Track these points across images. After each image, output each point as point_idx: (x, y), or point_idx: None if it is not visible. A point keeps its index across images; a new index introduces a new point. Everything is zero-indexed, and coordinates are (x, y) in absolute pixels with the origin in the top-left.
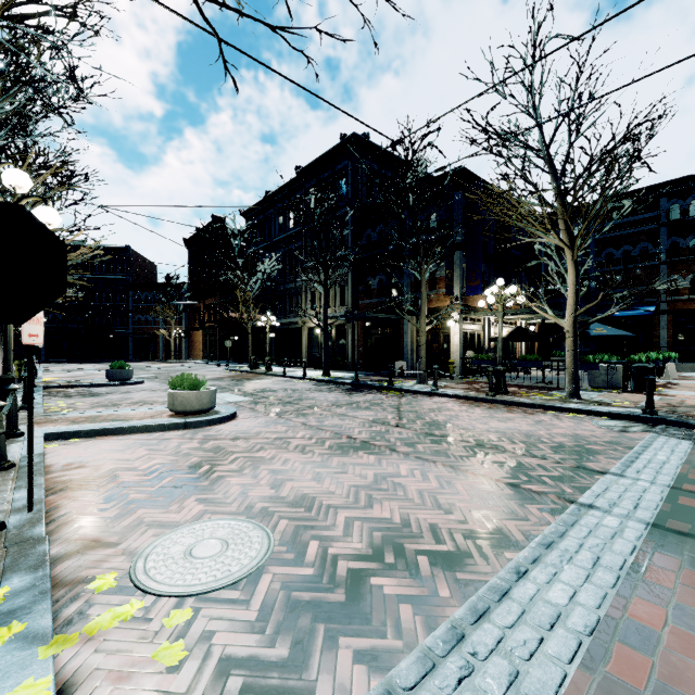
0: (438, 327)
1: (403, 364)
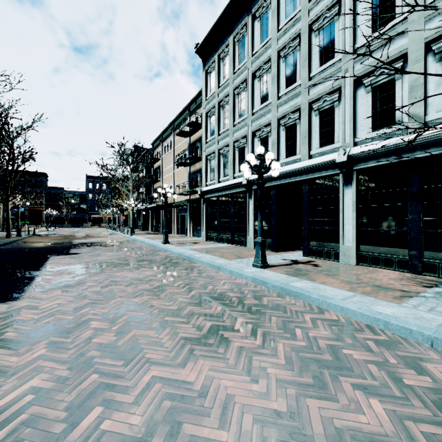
0: None
1: None
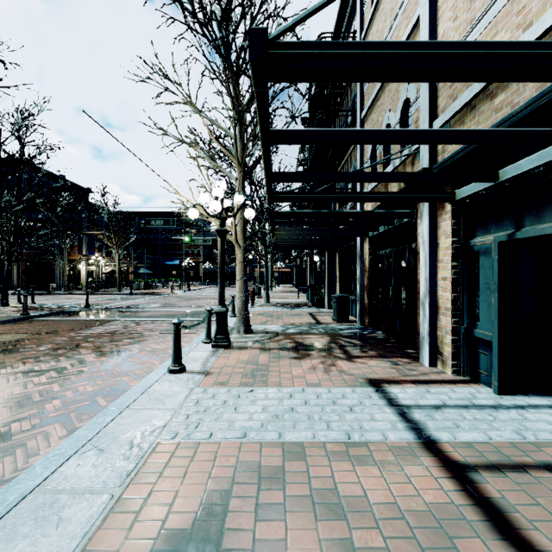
0: (75, 267)
1: (55, 285)
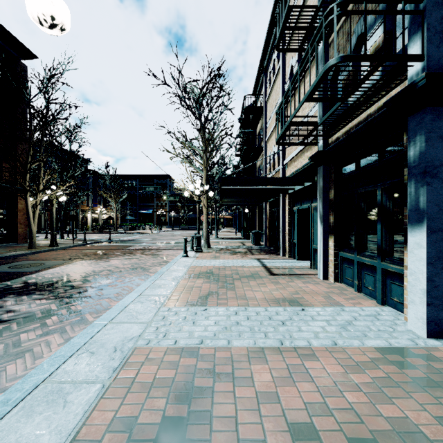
0: (83, 215)
1: (70, 227)
